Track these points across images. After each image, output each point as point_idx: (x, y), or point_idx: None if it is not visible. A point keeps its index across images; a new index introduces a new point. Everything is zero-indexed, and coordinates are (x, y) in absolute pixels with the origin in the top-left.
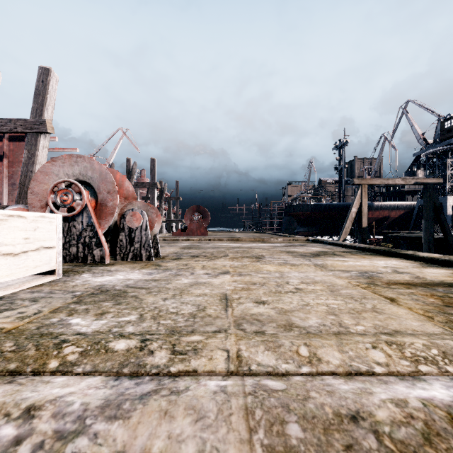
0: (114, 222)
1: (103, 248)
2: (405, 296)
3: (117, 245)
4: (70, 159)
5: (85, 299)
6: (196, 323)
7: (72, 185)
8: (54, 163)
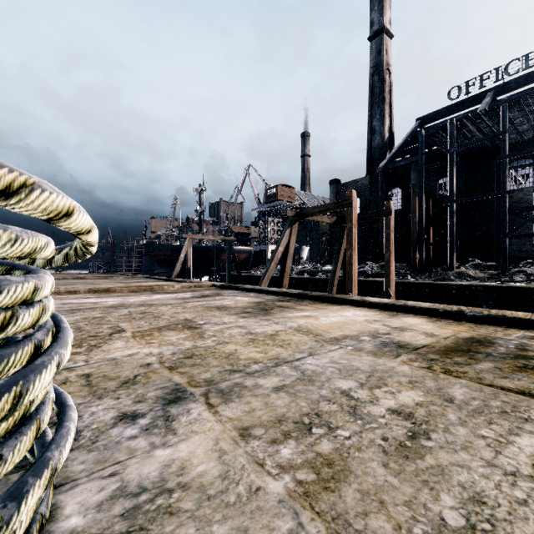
0: None
1: None
2: None
3: None
4: None
5: None
6: None
7: None
8: None
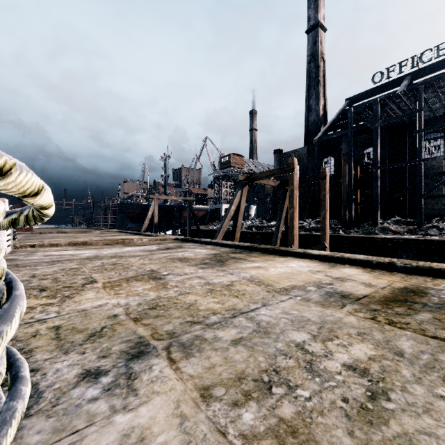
0: None
1: None
2: None
3: None
4: None
5: None
6: None
7: None
8: None
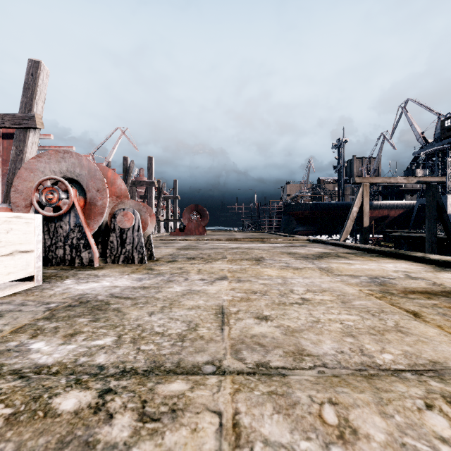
0: (105, 222)
1: (92, 250)
2: (429, 309)
3: (108, 247)
4: (56, 155)
5: (59, 313)
6: (184, 348)
7: (58, 183)
8: (39, 159)
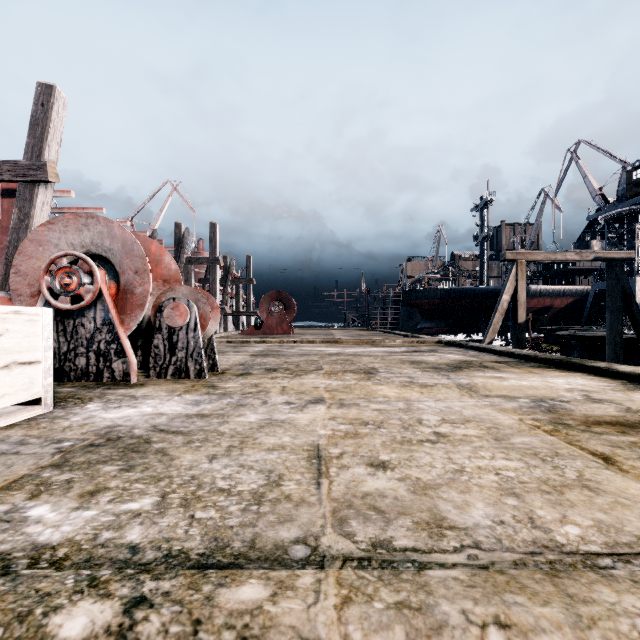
0: (147, 318)
1: (128, 358)
2: (626, 450)
3: (151, 353)
4: (76, 221)
5: (75, 456)
6: (262, 516)
7: (79, 261)
8: (51, 227)
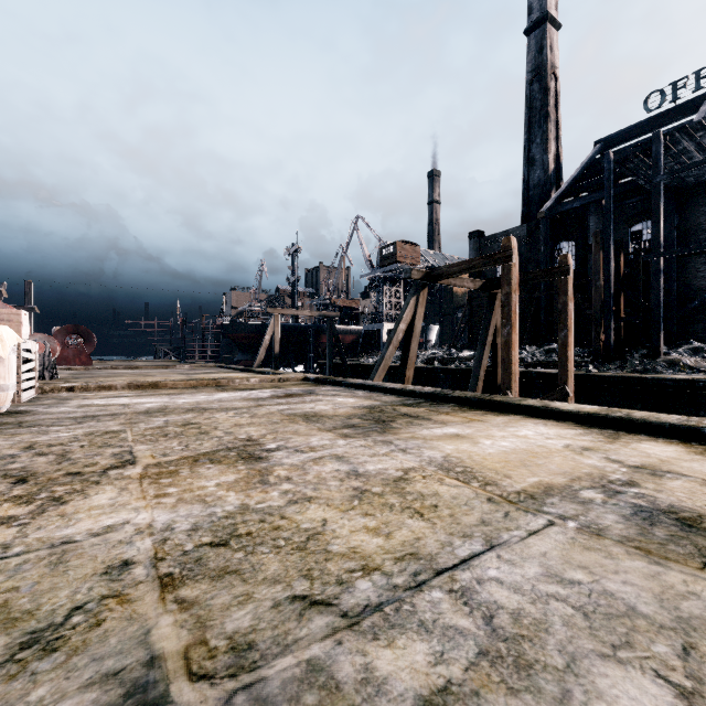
0: None
1: None
2: None
3: None
4: None
5: None
6: None
7: None
8: None
